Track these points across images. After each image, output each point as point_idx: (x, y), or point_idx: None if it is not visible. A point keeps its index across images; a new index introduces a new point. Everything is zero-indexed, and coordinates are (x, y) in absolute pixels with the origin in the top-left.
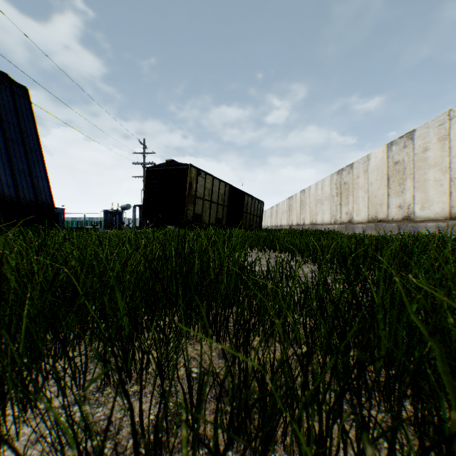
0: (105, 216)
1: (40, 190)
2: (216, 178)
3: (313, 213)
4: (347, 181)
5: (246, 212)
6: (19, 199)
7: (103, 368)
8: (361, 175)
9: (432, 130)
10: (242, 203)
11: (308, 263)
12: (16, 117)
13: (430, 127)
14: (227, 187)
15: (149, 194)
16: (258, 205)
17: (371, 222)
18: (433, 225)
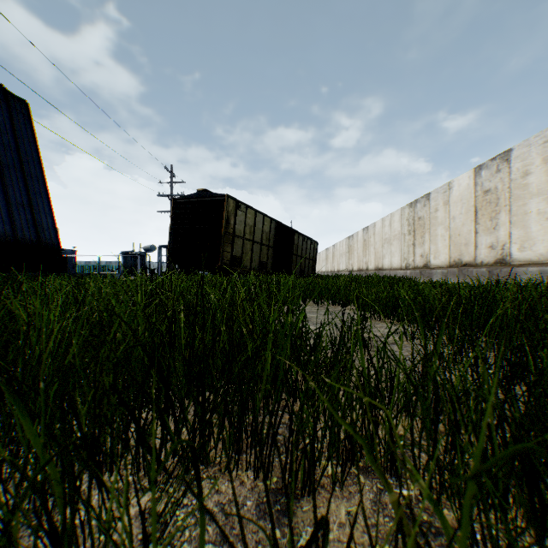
0: (124, 259)
1: (43, 227)
2: (260, 212)
3: (378, 255)
4: (422, 215)
5: (296, 255)
6: (16, 239)
7: (32, 544)
8: (440, 208)
9: (535, 149)
10: (291, 243)
11: (381, 320)
12: (13, 138)
13: (532, 144)
14: (273, 224)
15: (176, 232)
16: (311, 246)
17: (453, 267)
18: (536, 270)
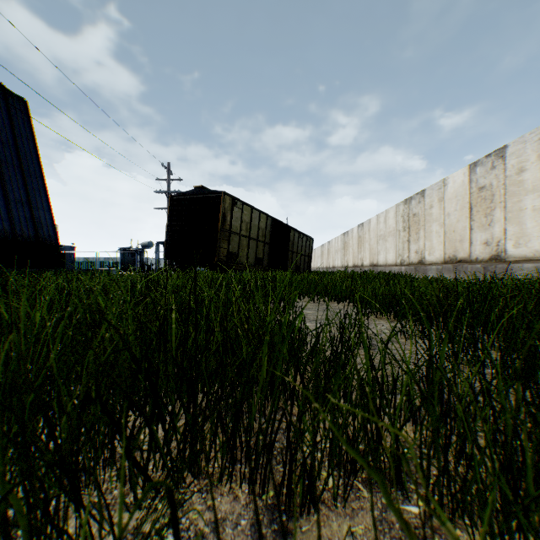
0: (122, 255)
1: (42, 224)
2: (256, 209)
3: (373, 252)
4: (417, 212)
5: (292, 251)
6: (15, 235)
7: None
8: (435, 205)
9: (531, 146)
10: (287, 240)
11: (378, 317)
12: (12, 135)
13: (528, 141)
14: (269, 220)
15: (173, 229)
16: (307, 242)
17: (448, 263)
18: (532, 266)
